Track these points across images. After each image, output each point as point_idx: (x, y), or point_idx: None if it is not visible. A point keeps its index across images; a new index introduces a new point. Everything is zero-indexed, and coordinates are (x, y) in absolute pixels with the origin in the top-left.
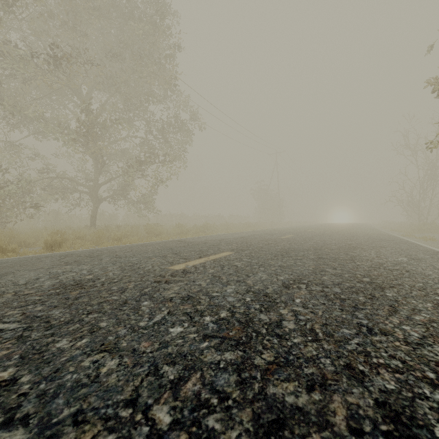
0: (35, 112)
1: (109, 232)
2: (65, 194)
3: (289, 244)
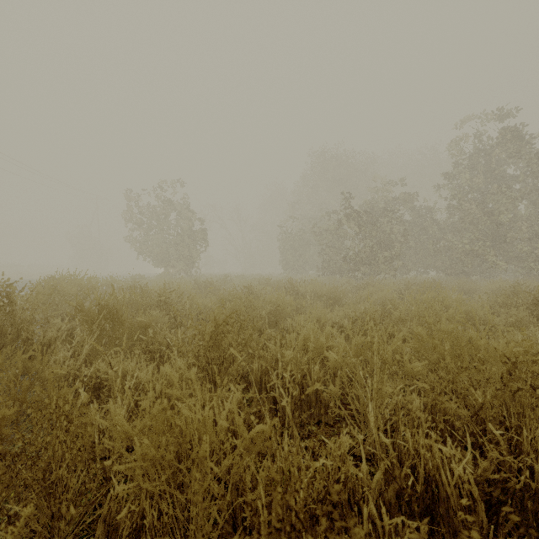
0: None
1: None
2: None
3: None
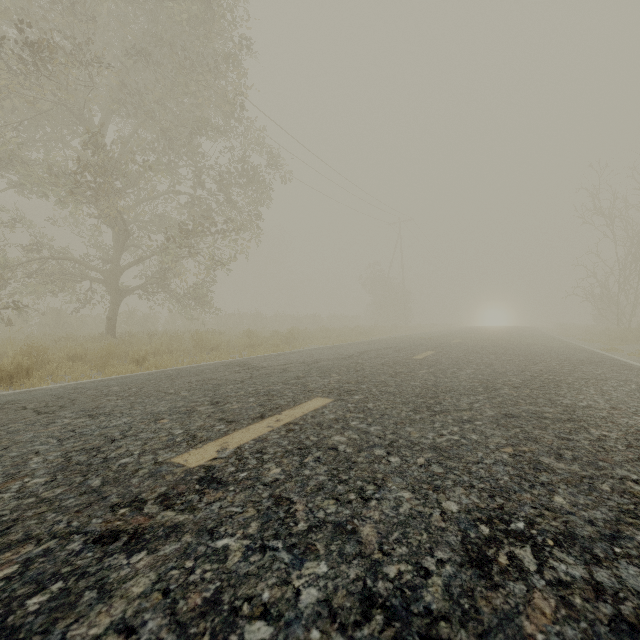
0: (4, 146)
1: (131, 346)
2: (69, 283)
3: (434, 374)
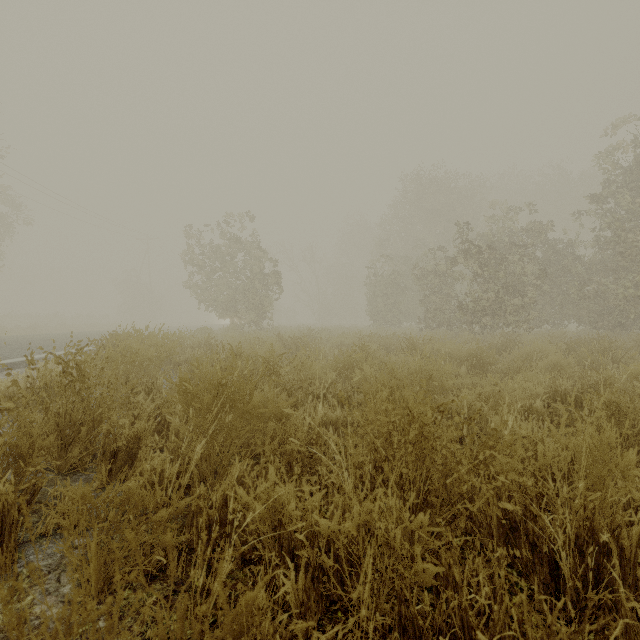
0: None
1: None
2: None
3: (96, 333)
